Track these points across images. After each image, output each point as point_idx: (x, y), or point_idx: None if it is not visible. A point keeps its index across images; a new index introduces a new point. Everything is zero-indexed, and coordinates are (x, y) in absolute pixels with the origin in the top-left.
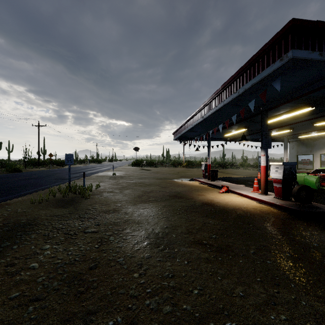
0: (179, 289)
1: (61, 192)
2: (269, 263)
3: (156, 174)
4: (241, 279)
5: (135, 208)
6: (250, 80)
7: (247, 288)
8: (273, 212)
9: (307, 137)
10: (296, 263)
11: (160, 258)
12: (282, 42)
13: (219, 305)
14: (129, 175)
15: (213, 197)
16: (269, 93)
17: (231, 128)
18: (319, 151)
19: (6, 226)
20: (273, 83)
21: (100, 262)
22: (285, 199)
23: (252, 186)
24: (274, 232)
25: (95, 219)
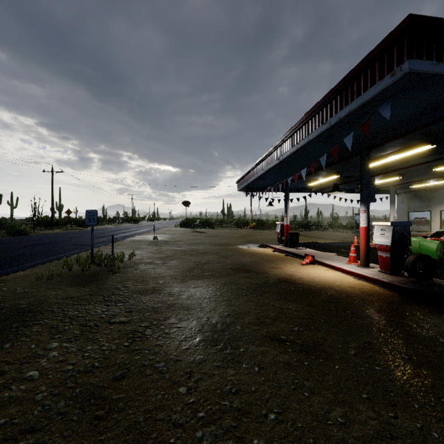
0: (247, 412)
1: (80, 263)
2: (378, 370)
3: (213, 239)
4: (339, 395)
5: (183, 287)
6: (347, 106)
7: (348, 410)
8: (379, 292)
9: (423, 187)
10: (418, 370)
11: (219, 363)
12: (393, 50)
13: (308, 440)
14: (176, 239)
15: (293, 271)
16: (372, 124)
17: (318, 174)
18: (439, 206)
19: None
20: (380, 109)
21: (131, 370)
22: (394, 273)
23: (346, 254)
24: (382, 322)
25: (126, 303)
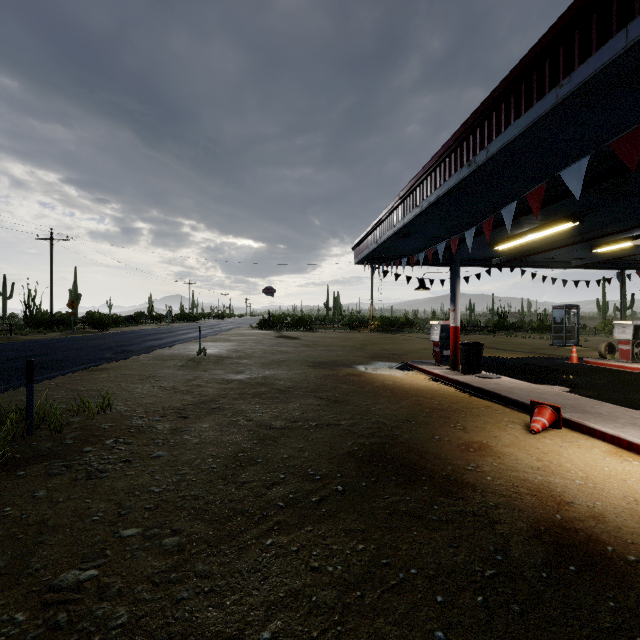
0: None
1: None
2: None
3: (310, 351)
4: None
5: (147, 639)
6: None
7: None
8: None
9: None
10: None
11: None
12: None
13: None
14: (241, 353)
15: (539, 469)
16: None
17: (527, 222)
18: None
19: None
20: None
21: None
22: None
23: (592, 391)
24: None
25: None
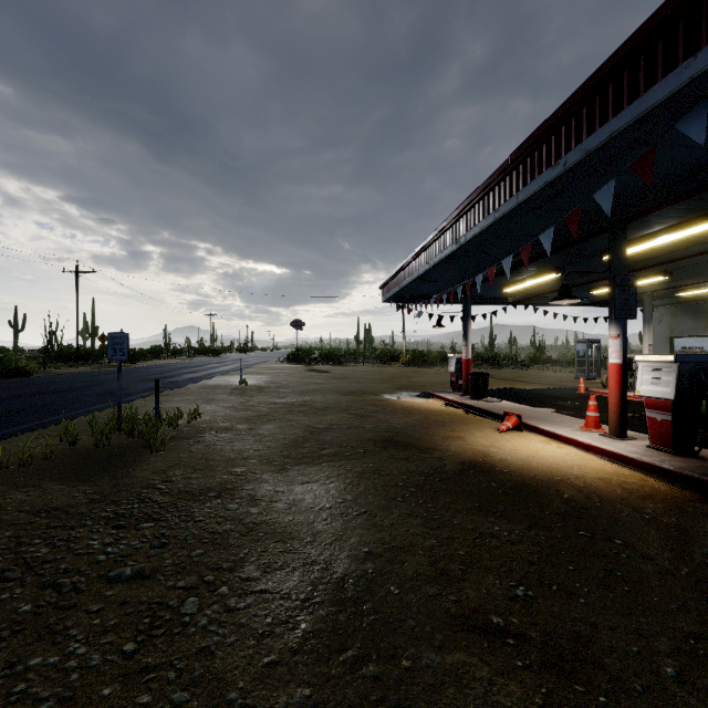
0: None
1: (96, 431)
2: None
3: (341, 383)
4: None
5: (281, 481)
6: (605, 125)
7: None
8: (661, 492)
9: (697, 296)
10: None
11: None
12: None
13: None
14: (278, 384)
15: (487, 445)
16: None
17: (522, 272)
18: None
19: None
20: (681, 124)
21: None
22: (680, 452)
23: (572, 411)
24: (700, 570)
25: (159, 523)
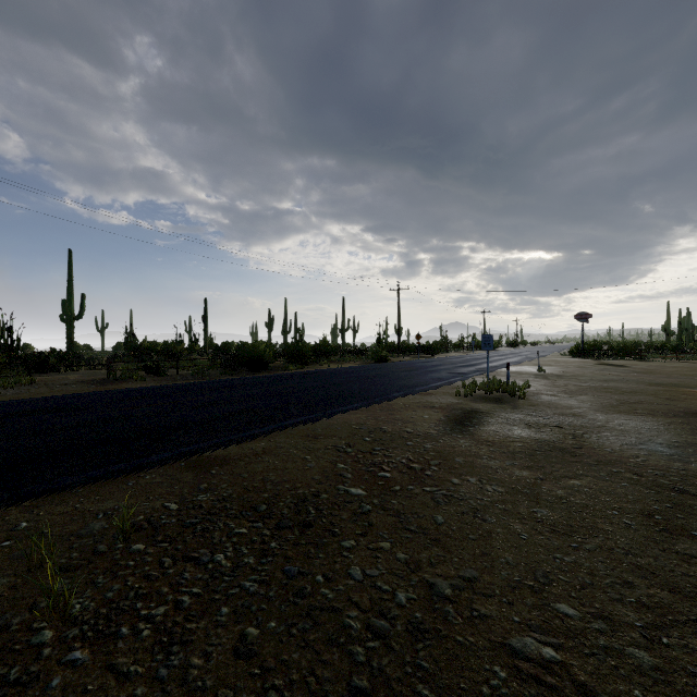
0: (692, 476)
1: (479, 388)
2: None
3: (644, 376)
4: None
5: (609, 417)
6: None
7: None
8: None
9: None
10: None
11: (665, 459)
12: None
13: None
14: (573, 374)
15: None
16: None
17: None
18: None
19: (458, 410)
20: None
21: (584, 446)
22: None
23: None
24: None
25: (550, 419)
